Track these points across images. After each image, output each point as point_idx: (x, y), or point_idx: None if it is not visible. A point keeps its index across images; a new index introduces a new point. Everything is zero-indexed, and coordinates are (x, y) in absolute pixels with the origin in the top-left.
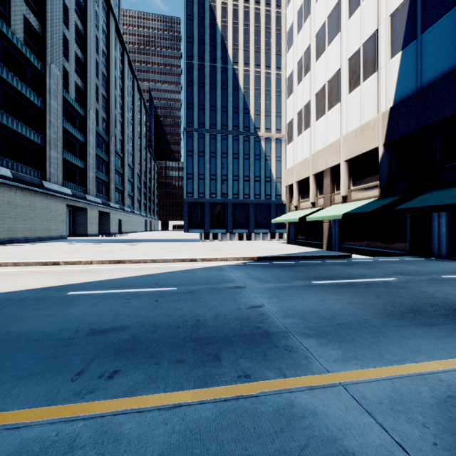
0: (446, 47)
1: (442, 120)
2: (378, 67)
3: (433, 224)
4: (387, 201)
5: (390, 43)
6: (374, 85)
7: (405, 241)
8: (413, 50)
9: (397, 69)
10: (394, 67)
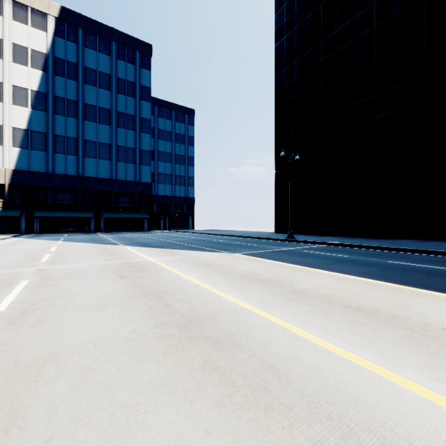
0: (42, 162)
1: (40, 186)
2: (4, 145)
3: (35, 222)
4: (19, 212)
5: (13, 140)
6: (0, 152)
7: (18, 229)
8: (27, 153)
9: (18, 154)
10: (15, 152)
